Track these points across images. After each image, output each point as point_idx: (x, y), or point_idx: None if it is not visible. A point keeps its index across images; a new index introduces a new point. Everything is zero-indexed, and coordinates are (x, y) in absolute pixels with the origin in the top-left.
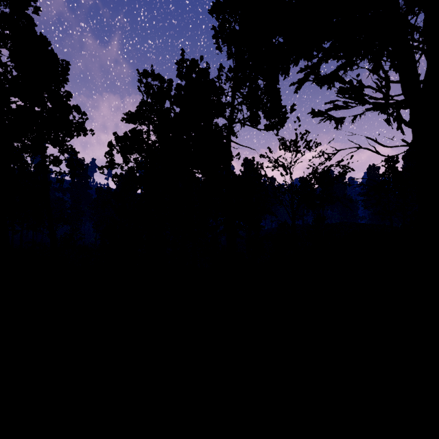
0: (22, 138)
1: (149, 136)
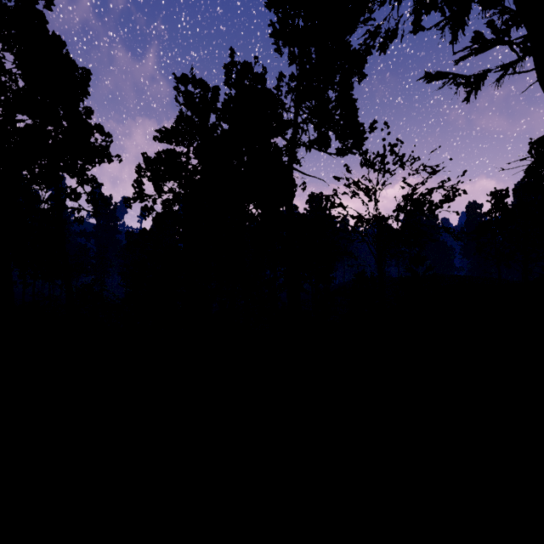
0: (31, 166)
1: (189, 159)
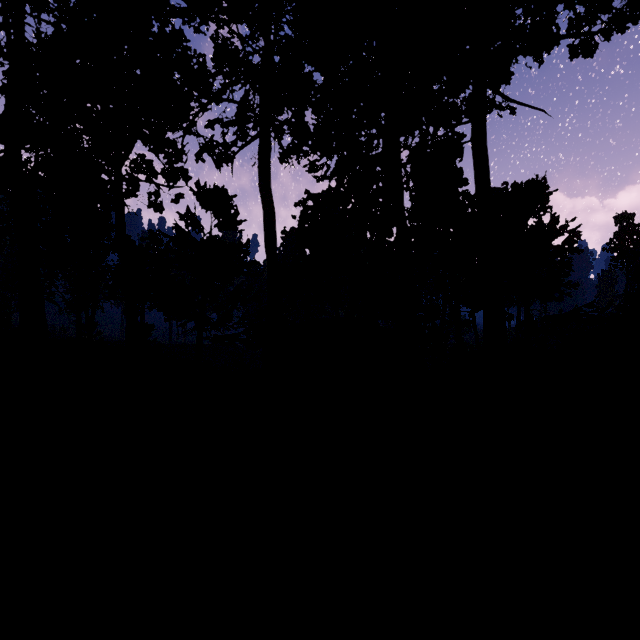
0: None
1: None
